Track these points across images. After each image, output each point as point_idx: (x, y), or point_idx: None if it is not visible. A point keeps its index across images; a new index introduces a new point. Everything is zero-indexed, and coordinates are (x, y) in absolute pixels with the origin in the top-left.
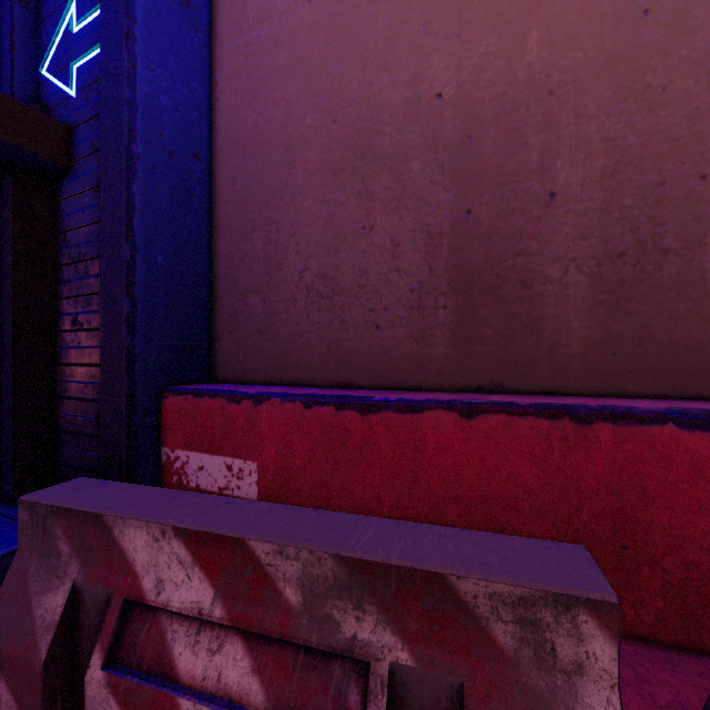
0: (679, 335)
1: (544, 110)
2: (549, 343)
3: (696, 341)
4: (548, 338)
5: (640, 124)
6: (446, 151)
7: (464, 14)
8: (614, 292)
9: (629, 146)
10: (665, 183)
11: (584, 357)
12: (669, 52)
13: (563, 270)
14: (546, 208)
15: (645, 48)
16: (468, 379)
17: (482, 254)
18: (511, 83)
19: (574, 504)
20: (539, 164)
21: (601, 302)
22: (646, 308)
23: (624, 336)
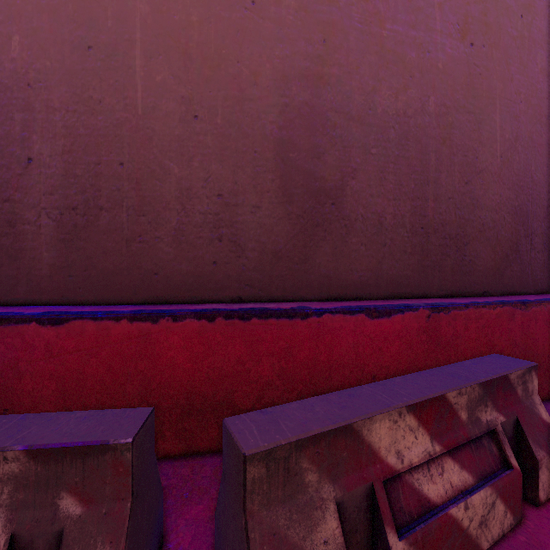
0: (108, 263)
1: (24, 96)
2: (28, 268)
3: (118, 267)
4: (27, 264)
5: (86, 122)
6: None
7: None
8: (70, 233)
9: (80, 135)
10: (101, 164)
11: (51, 278)
12: (103, 79)
13: (37, 215)
14: (26, 168)
15: (89, 71)
16: None
17: None
18: (0, 70)
19: None
20: (21, 135)
21: (63, 239)
22: (90, 245)
23: (77, 264)
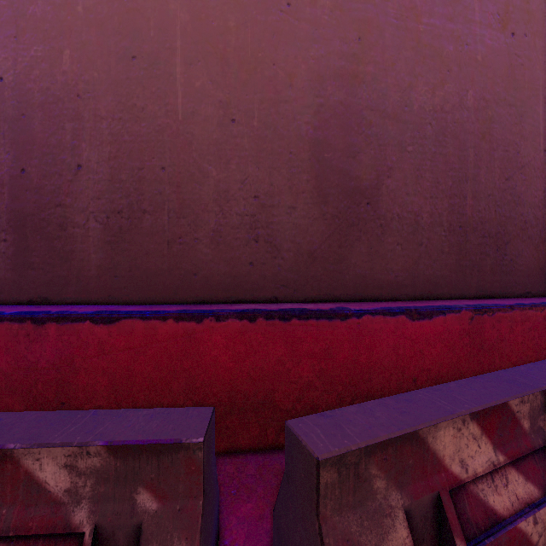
0: (151, 264)
1: (74, 106)
2: (77, 268)
3: (159, 268)
4: (77, 265)
5: (131, 129)
6: (6, 122)
7: (20, 22)
8: (116, 235)
9: (125, 142)
10: (144, 169)
11: (99, 278)
12: (146, 87)
13: (86, 218)
14: (75, 174)
15: (133, 80)
16: (23, 295)
17: (32, 203)
18: (53, 82)
19: (34, 379)
20: (71, 144)
21: (109, 242)
22: (134, 247)
23: (122, 265)
